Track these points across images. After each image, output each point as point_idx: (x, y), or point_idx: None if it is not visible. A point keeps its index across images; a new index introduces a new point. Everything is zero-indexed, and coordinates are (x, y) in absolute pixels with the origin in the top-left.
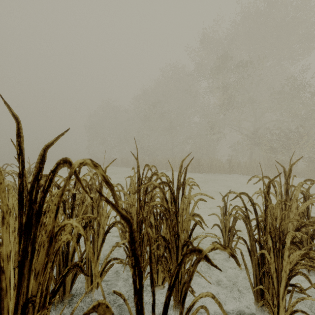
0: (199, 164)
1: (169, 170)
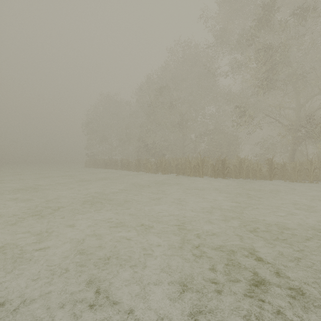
0: (223, 165)
1: (180, 173)
